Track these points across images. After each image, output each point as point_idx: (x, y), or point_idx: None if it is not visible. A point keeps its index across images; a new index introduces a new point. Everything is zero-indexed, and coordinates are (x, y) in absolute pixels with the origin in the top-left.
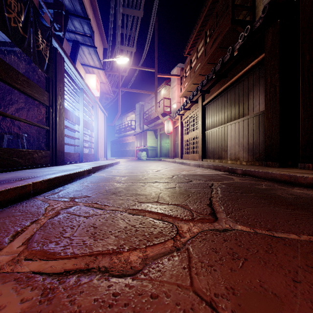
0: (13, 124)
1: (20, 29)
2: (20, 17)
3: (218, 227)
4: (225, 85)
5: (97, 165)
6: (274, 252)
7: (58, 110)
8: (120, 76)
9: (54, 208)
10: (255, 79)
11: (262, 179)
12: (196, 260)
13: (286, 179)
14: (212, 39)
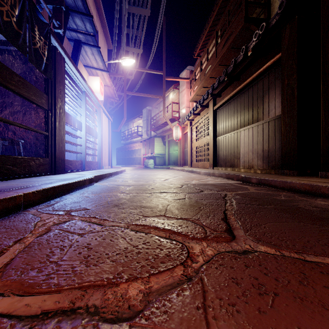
0: (9, 130)
1: (14, 24)
2: (14, 11)
3: (237, 248)
4: (238, 88)
5: (100, 173)
6: (310, 283)
7: (58, 114)
8: (125, 79)
9: (45, 223)
10: (270, 81)
11: (280, 189)
12: (212, 295)
13: (307, 189)
14: (224, 39)
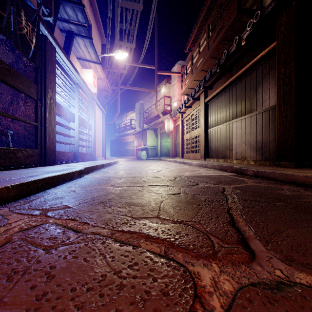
0: None
1: None
2: None
3: (264, 275)
4: (230, 79)
5: (91, 165)
6: None
7: (49, 105)
8: (119, 73)
9: (10, 228)
10: (264, 71)
11: (280, 181)
12: None
13: None
14: (215, 32)
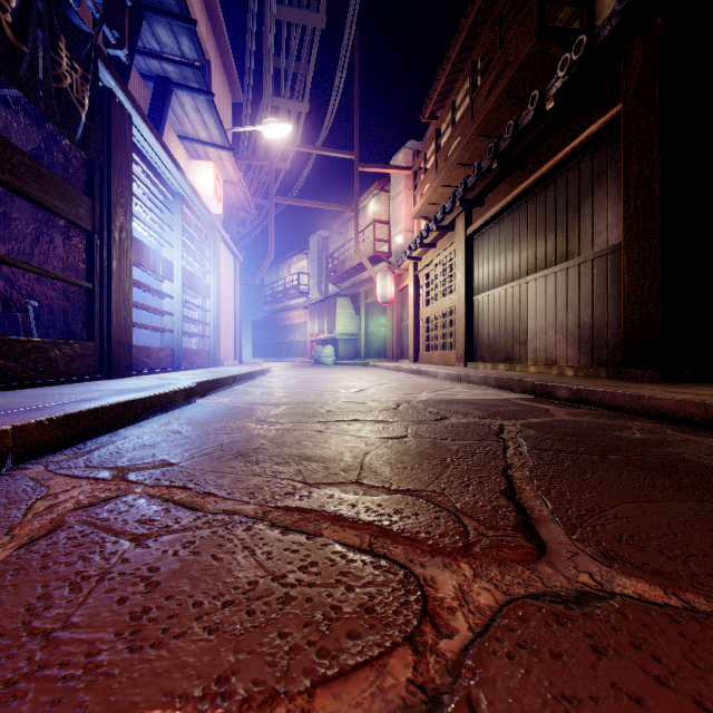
0: (6, 278)
1: (6, 28)
2: None
3: (557, 582)
4: (522, 185)
5: (212, 376)
6: None
7: (117, 243)
8: (272, 169)
9: (56, 503)
10: (596, 168)
11: (626, 412)
12: None
13: (692, 415)
14: (489, 79)
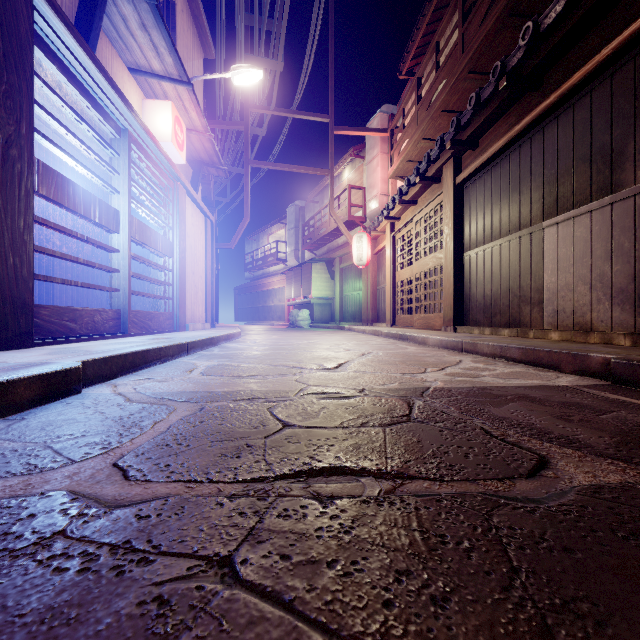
0: None
1: None
2: None
3: None
4: (539, 107)
5: (141, 346)
6: None
7: None
8: (247, 133)
9: None
10: None
11: None
12: None
13: None
14: None
